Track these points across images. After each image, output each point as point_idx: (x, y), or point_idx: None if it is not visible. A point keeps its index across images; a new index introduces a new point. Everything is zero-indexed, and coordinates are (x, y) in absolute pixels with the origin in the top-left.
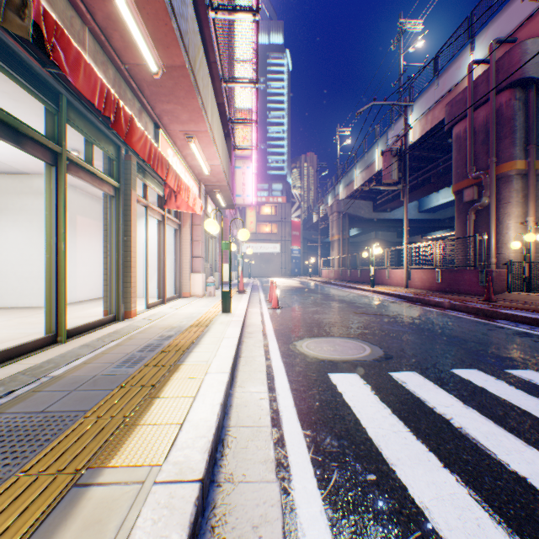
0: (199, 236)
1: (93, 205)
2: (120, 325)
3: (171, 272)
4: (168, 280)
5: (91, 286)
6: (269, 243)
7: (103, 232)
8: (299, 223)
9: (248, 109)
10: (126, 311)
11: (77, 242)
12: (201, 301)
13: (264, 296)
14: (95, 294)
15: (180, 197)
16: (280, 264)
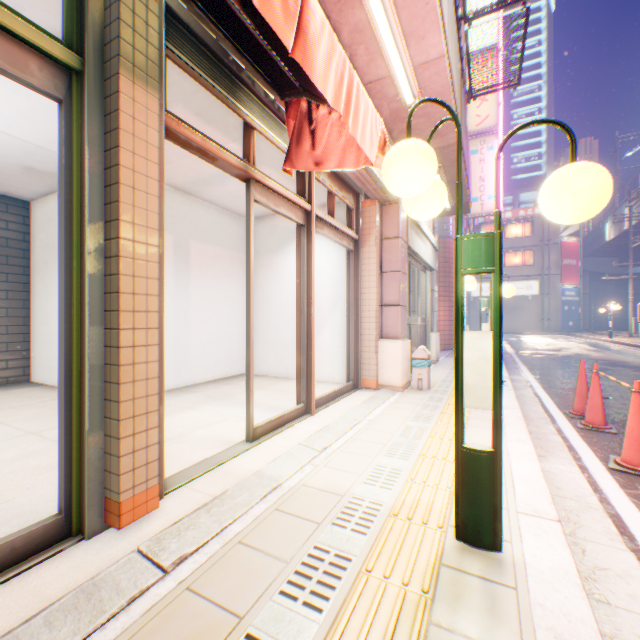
0: (394, 261)
1: (221, 224)
2: (12, 598)
3: (342, 335)
4: (338, 349)
5: (218, 358)
6: (518, 281)
7: (241, 269)
8: (575, 245)
9: (490, 48)
10: (108, 498)
11: (189, 286)
12: (394, 413)
13: (541, 387)
14: (226, 370)
15: (323, 132)
16: (537, 314)
